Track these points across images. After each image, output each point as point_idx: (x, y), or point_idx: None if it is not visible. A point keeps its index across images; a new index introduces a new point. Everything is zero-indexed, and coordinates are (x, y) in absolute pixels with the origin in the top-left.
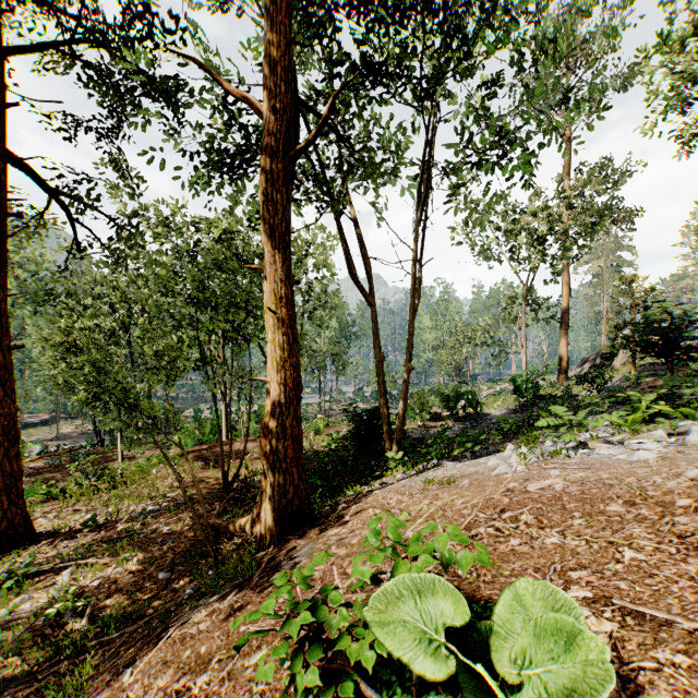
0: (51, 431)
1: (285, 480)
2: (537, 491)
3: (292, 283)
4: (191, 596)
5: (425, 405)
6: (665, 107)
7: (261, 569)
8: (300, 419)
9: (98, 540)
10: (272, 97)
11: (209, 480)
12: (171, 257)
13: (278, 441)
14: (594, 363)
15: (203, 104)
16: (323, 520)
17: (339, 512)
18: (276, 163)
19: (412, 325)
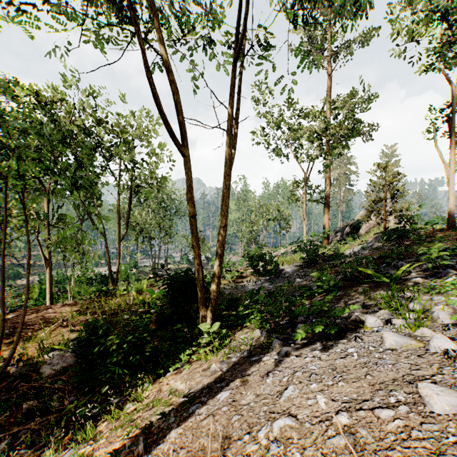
0: None
1: None
2: None
3: None
4: None
5: (234, 264)
6: (409, 38)
7: None
8: None
9: None
10: None
11: None
12: None
13: None
14: (346, 232)
15: None
16: None
17: None
18: None
19: (228, 178)
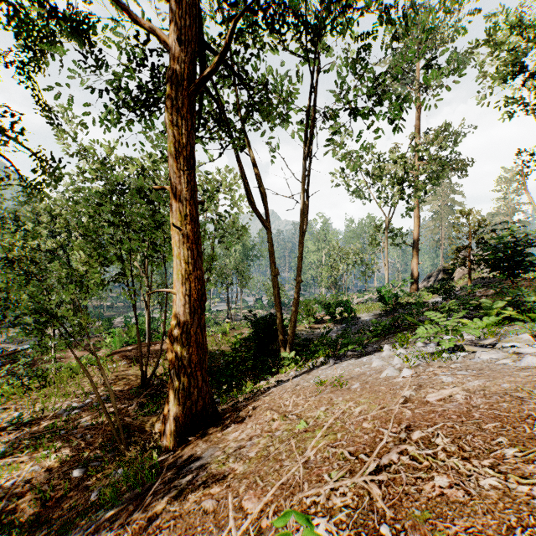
0: (3, 335)
1: (189, 383)
2: (439, 402)
3: (197, 202)
4: (92, 503)
5: (311, 311)
6: (494, 80)
7: (160, 478)
8: (204, 327)
9: (21, 438)
10: (177, 30)
11: (131, 377)
12: (100, 189)
13: (183, 347)
14: (438, 278)
15: (120, 47)
16: (225, 420)
17: (240, 410)
18: (181, 90)
19: (302, 245)
